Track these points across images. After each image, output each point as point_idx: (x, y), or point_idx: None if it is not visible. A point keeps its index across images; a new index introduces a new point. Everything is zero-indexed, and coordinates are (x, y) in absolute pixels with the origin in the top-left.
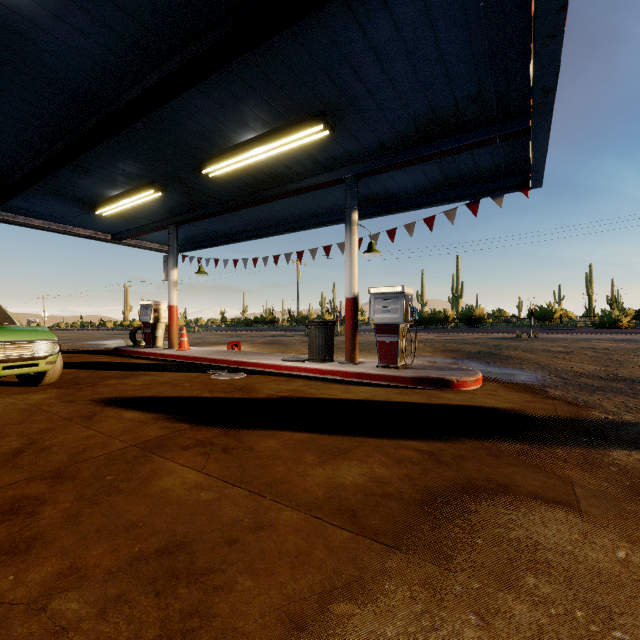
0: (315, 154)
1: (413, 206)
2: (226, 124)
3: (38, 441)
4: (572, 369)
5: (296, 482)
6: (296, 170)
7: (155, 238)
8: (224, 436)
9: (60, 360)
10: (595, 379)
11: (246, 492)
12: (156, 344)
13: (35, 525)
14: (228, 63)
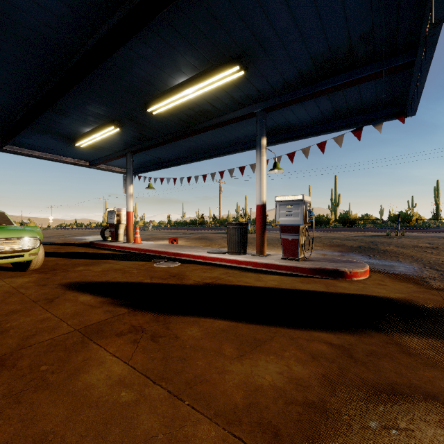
0: (233, 93)
1: (308, 134)
2: (163, 70)
3: (2, 323)
4: (443, 262)
5: (215, 381)
6: (218, 107)
7: (119, 164)
8: (155, 321)
9: (42, 252)
10: None
11: (165, 393)
12: (118, 239)
13: None
14: (161, 10)
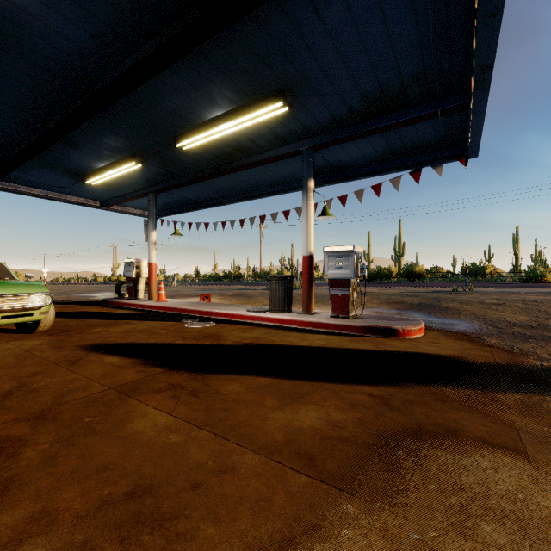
0: (275, 129)
1: (362, 175)
2: (197, 102)
3: (27, 384)
4: (505, 319)
5: (258, 425)
6: (259, 143)
7: (137, 204)
8: (193, 380)
9: (52, 310)
10: (527, 328)
11: (211, 435)
12: (138, 296)
13: (14, 466)
14: (198, 45)
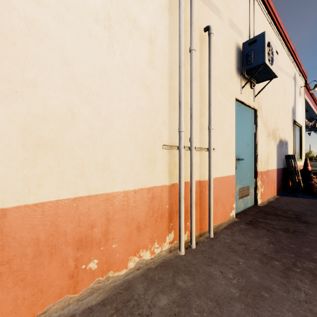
0: None
1: None
2: None
3: None
4: None
5: None
6: None
7: None
8: None
9: None
10: None
11: None
12: None
13: None
14: None
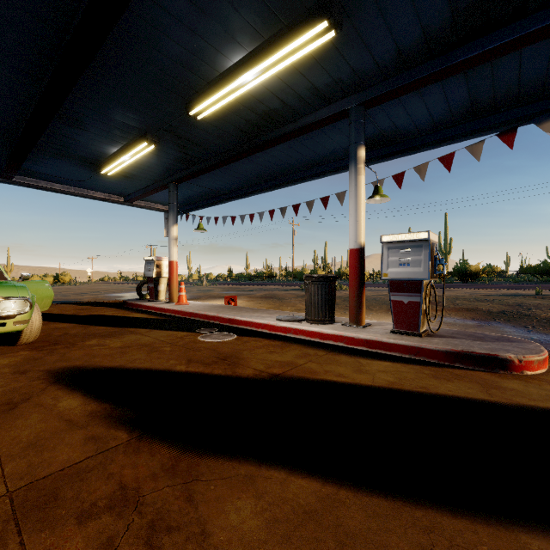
0: (314, 79)
1: (425, 145)
2: (208, 40)
3: None
4: None
5: None
6: (292, 106)
7: (161, 199)
8: (170, 472)
9: (39, 318)
10: None
11: None
12: (158, 298)
13: None
14: None
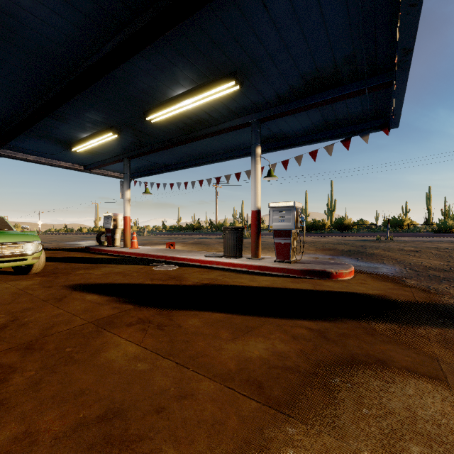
0: (229, 104)
1: (301, 143)
2: (163, 82)
3: (20, 318)
4: (422, 264)
5: (213, 355)
6: (215, 117)
7: (114, 168)
8: (159, 315)
9: (43, 256)
10: (441, 271)
11: (173, 363)
12: (115, 244)
13: (4, 391)
14: (163, 33)
